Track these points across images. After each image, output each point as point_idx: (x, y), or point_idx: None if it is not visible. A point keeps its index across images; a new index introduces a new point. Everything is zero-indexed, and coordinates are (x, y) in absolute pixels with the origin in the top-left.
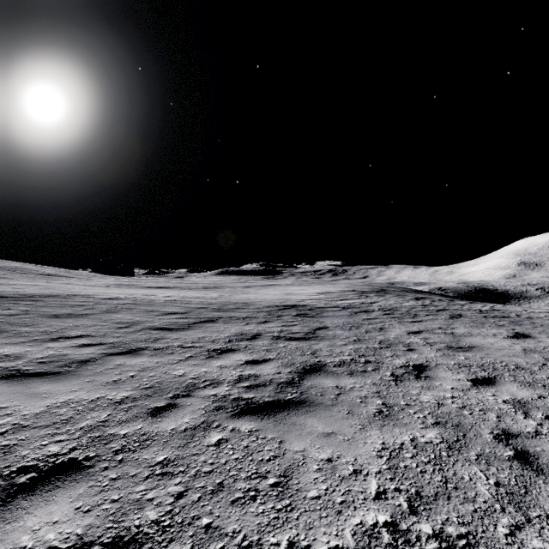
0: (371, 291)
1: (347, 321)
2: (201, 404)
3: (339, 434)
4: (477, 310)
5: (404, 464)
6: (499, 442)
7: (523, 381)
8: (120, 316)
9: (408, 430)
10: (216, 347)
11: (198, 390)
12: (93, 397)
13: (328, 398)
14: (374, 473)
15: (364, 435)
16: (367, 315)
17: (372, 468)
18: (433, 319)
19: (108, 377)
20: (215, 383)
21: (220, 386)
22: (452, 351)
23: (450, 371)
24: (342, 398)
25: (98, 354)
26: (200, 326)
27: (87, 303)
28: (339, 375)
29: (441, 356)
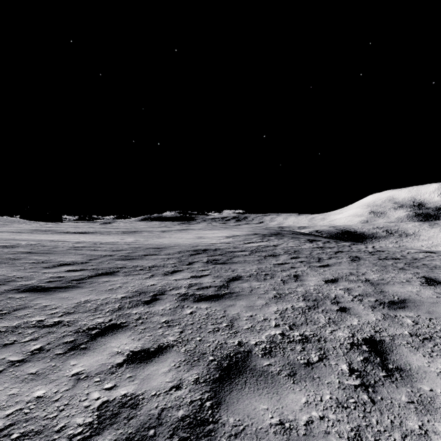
0: (269, 234)
1: (259, 267)
2: None
3: None
4: (367, 252)
5: None
6: None
7: None
8: None
9: None
10: (94, 323)
11: None
12: None
13: None
14: None
15: None
16: (276, 259)
17: None
18: (338, 263)
19: None
20: None
21: None
22: (389, 309)
23: (417, 350)
24: None
25: None
26: (92, 282)
27: None
28: (276, 380)
29: (384, 319)
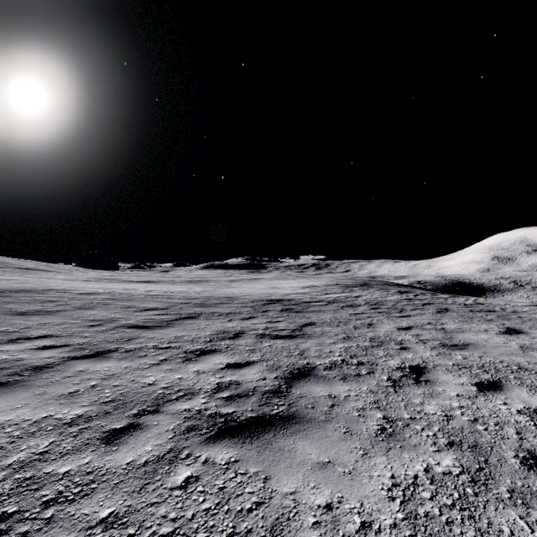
0: (354, 284)
1: (334, 316)
2: (170, 423)
3: (337, 464)
4: (462, 304)
5: (424, 510)
6: (529, 469)
7: (532, 385)
8: (94, 312)
9: (419, 455)
10: (195, 348)
11: (169, 404)
12: (38, 417)
13: (321, 411)
14: (388, 527)
15: (367, 464)
16: (354, 309)
17: (385, 519)
18: (421, 314)
19: (64, 387)
20: (190, 393)
21: (195, 397)
22: (447, 349)
23: (451, 373)
24: (337, 411)
25: (58, 358)
26: (179, 323)
27: (60, 298)
28: (331, 380)
29: (437, 355)
